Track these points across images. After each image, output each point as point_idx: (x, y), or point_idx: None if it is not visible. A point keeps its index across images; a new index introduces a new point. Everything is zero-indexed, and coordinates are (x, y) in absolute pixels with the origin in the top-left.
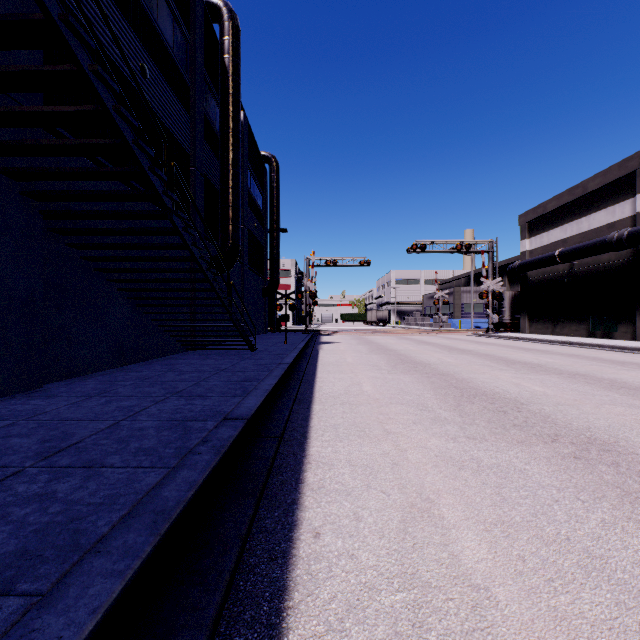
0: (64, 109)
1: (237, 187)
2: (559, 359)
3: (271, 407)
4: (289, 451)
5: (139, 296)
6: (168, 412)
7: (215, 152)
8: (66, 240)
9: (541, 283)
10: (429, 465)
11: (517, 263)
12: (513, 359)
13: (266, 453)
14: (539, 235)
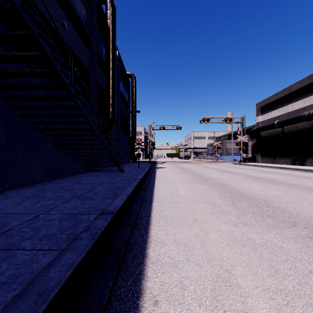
0: (8, 33)
1: (114, 88)
2: (280, 176)
3: (129, 204)
4: (139, 233)
5: (61, 143)
6: (69, 208)
7: (103, 70)
8: (19, 112)
9: (267, 138)
10: (224, 243)
11: (255, 128)
12: (256, 176)
13: (124, 235)
14: (266, 114)
